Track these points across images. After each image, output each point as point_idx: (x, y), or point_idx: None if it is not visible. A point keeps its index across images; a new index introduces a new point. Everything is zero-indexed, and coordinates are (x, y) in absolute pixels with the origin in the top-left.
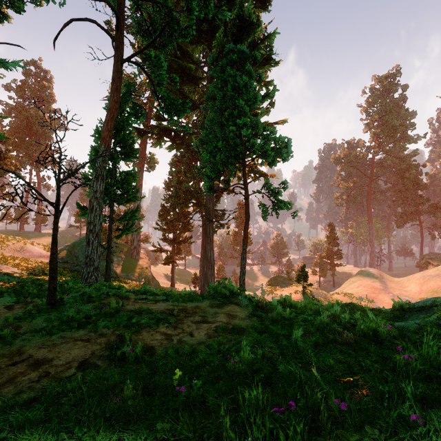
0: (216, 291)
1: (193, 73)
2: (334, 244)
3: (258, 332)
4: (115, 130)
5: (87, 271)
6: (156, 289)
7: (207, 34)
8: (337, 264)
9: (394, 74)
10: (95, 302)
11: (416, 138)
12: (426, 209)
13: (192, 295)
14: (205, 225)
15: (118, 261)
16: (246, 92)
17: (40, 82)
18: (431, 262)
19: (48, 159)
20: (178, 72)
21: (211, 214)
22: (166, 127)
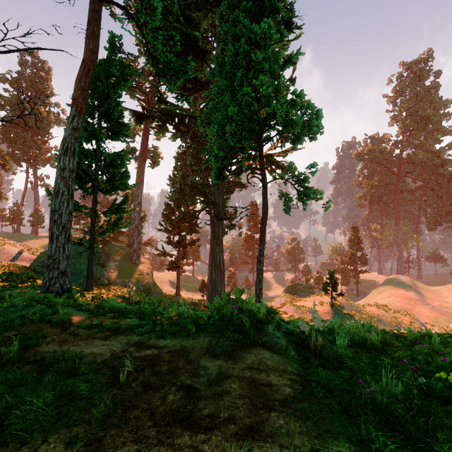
0: (222, 316)
1: (199, 44)
2: (358, 248)
3: None
4: (99, 100)
5: (49, 276)
6: (151, 300)
7: None
8: (361, 270)
9: (425, 58)
10: None
11: (451, 130)
12: None
13: (181, 321)
14: (214, 224)
15: (114, 266)
16: (264, 47)
17: (37, 73)
18: None
19: (45, 156)
20: (181, 44)
21: (221, 211)
22: (168, 109)
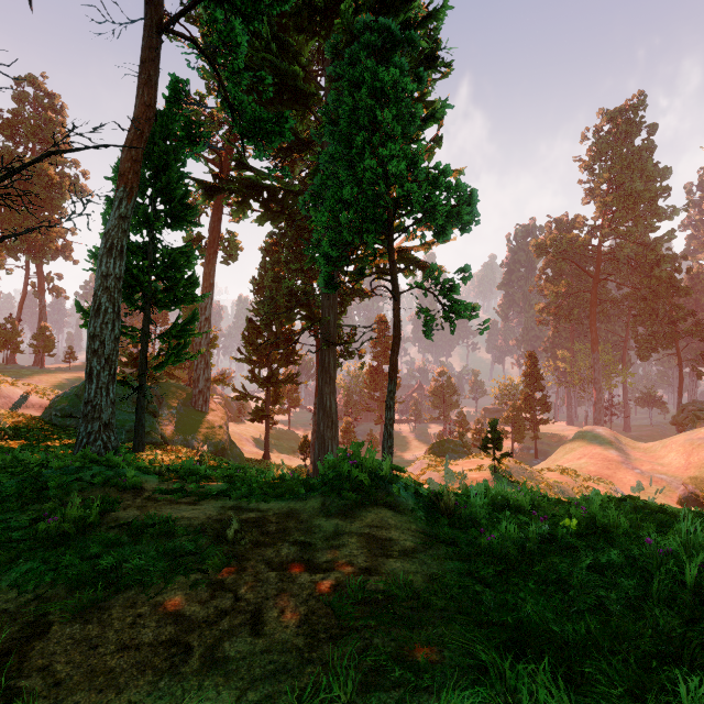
0: (337, 474)
1: (300, 84)
2: (537, 387)
3: (476, 624)
4: (153, 170)
5: (87, 430)
6: (230, 465)
7: (325, 17)
8: (542, 420)
9: (635, 105)
10: (49, 502)
11: (671, 212)
12: (689, 328)
13: (285, 483)
14: (322, 352)
15: (170, 415)
16: (395, 101)
17: (42, 113)
18: (701, 417)
19: (57, 244)
20: (273, 83)
21: (332, 333)
22: (253, 179)
